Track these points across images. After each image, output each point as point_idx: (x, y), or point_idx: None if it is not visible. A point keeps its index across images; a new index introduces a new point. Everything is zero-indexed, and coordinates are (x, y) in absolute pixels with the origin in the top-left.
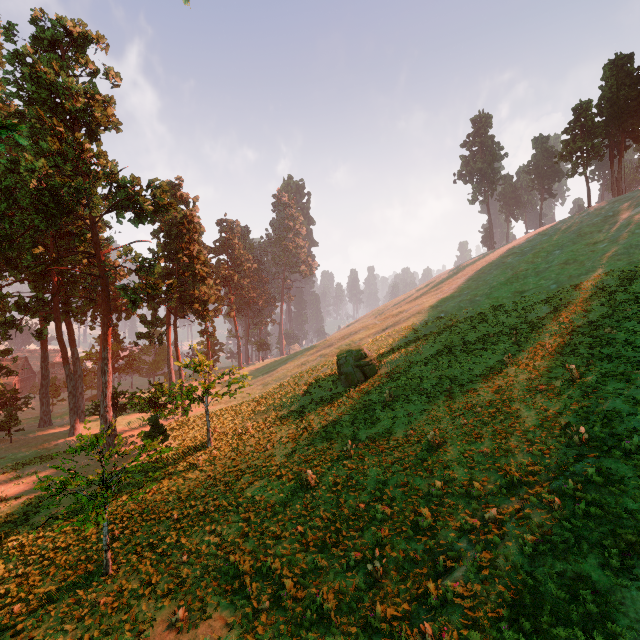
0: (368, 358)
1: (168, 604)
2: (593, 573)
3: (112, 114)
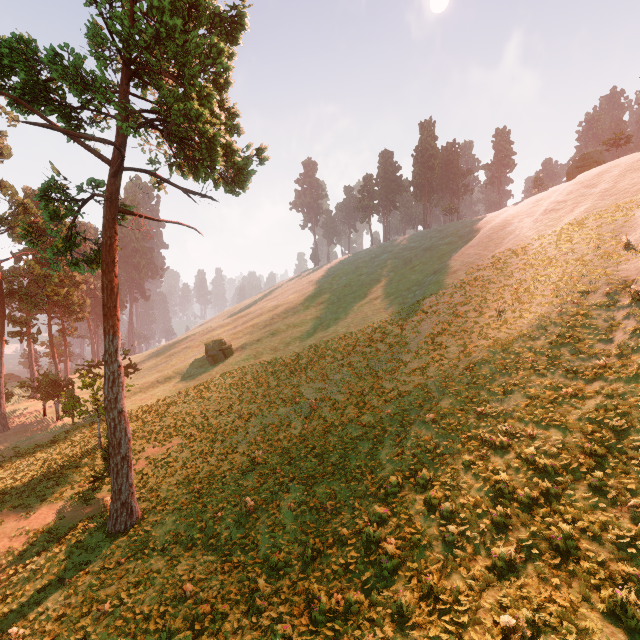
0: (227, 345)
1: (147, 445)
2: (301, 389)
3: (9, 148)
